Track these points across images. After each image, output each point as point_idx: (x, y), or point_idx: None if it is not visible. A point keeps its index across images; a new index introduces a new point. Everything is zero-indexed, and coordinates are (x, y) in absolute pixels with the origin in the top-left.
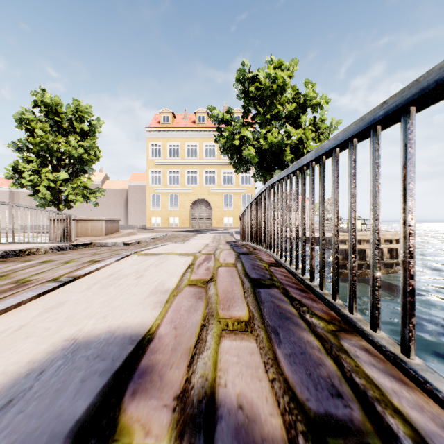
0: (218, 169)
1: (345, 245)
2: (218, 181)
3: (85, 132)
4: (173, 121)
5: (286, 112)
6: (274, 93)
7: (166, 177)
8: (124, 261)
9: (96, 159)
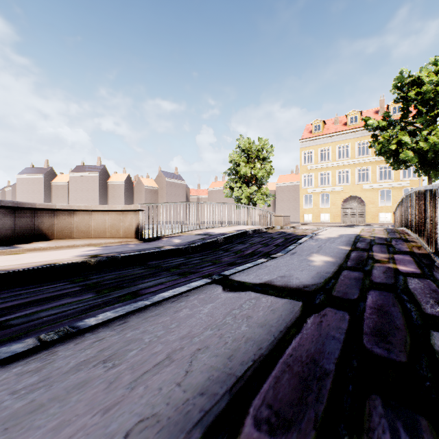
0: (372, 166)
1: None
2: (373, 177)
3: (264, 158)
4: (323, 127)
5: None
6: (437, 94)
7: (317, 179)
8: (332, 229)
9: (270, 174)
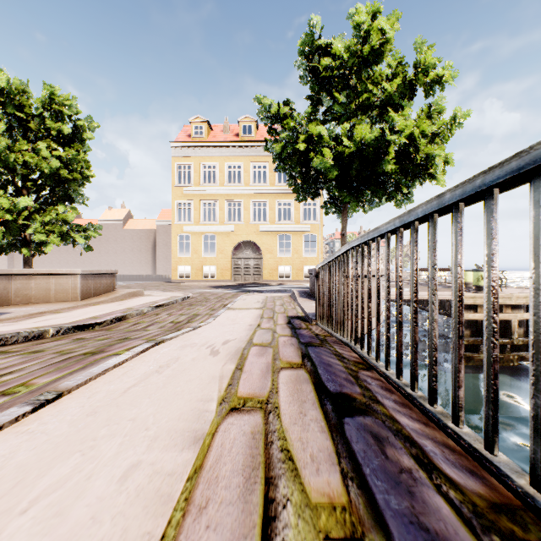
0: (270, 199)
1: (477, 313)
2: (271, 216)
3: (67, 137)
4: (209, 133)
5: (384, 96)
6: (364, 61)
7: (199, 211)
8: None
9: (83, 178)
